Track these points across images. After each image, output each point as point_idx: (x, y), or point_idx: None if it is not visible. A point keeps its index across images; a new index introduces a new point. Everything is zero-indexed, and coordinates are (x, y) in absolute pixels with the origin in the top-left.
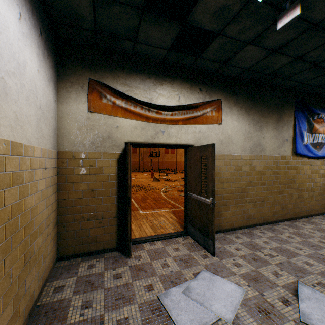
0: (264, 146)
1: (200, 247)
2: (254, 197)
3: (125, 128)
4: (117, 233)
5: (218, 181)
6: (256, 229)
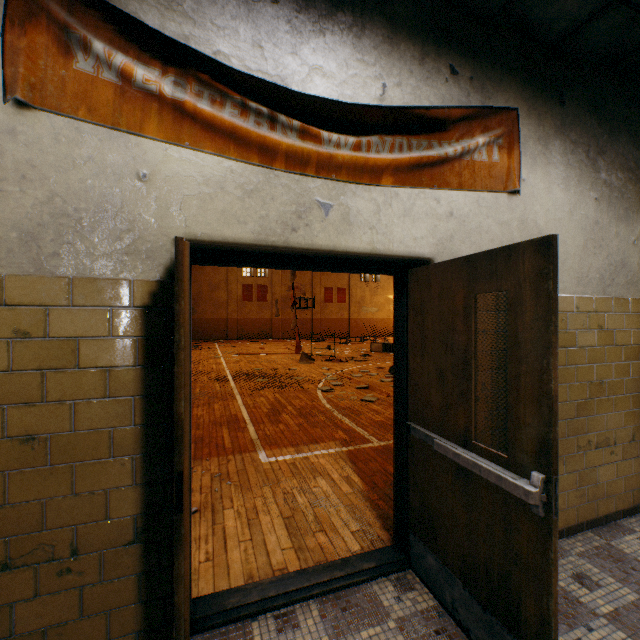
0: (636, 270)
1: None
2: (609, 428)
3: (177, 185)
4: (140, 605)
5: None
6: (625, 536)
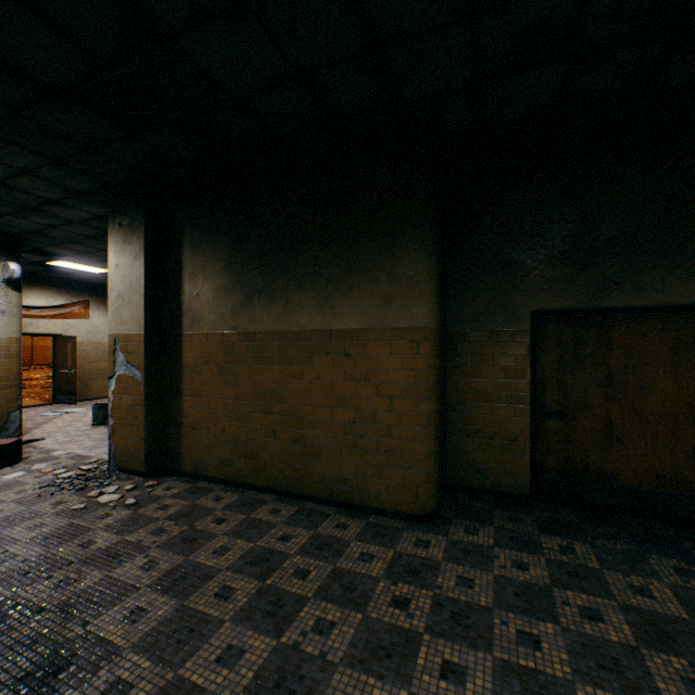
0: None
1: (68, 405)
2: None
3: None
4: None
5: (87, 362)
6: None
